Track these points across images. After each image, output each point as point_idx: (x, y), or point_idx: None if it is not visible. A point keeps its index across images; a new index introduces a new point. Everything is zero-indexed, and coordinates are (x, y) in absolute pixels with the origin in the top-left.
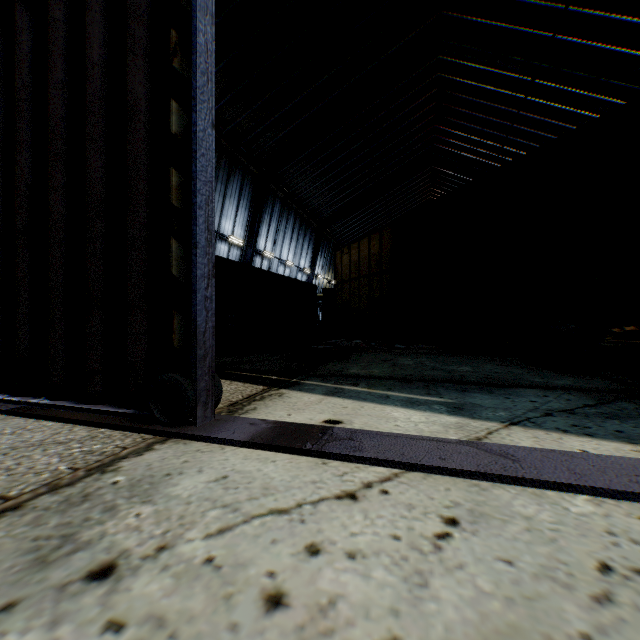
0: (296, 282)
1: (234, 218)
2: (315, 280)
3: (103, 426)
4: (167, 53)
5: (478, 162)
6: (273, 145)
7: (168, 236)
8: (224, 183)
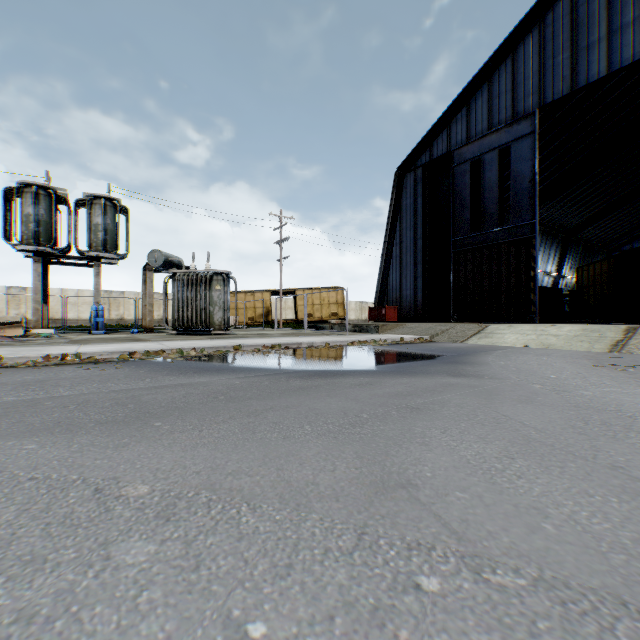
0: (546, 289)
1: None
2: (561, 280)
3: (517, 323)
4: (528, 262)
5: None
6: None
7: (529, 293)
8: None
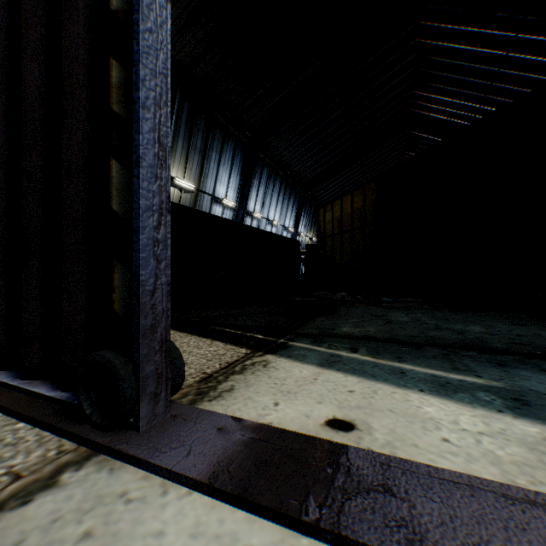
0: (282, 238)
1: (227, 183)
2: (298, 238)
3: (23, 418)
4: None
5: (453, 124)
6: (261, 116)
7: (108, 157)
8: (218, 152)
